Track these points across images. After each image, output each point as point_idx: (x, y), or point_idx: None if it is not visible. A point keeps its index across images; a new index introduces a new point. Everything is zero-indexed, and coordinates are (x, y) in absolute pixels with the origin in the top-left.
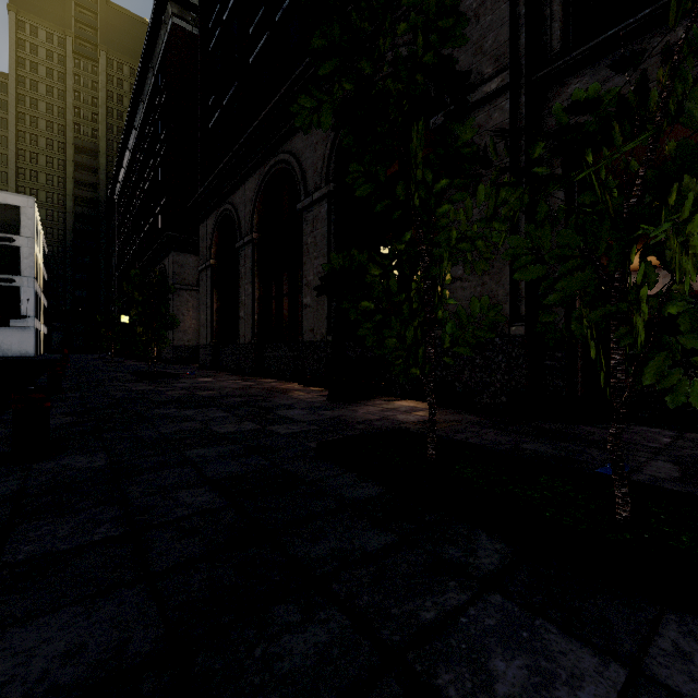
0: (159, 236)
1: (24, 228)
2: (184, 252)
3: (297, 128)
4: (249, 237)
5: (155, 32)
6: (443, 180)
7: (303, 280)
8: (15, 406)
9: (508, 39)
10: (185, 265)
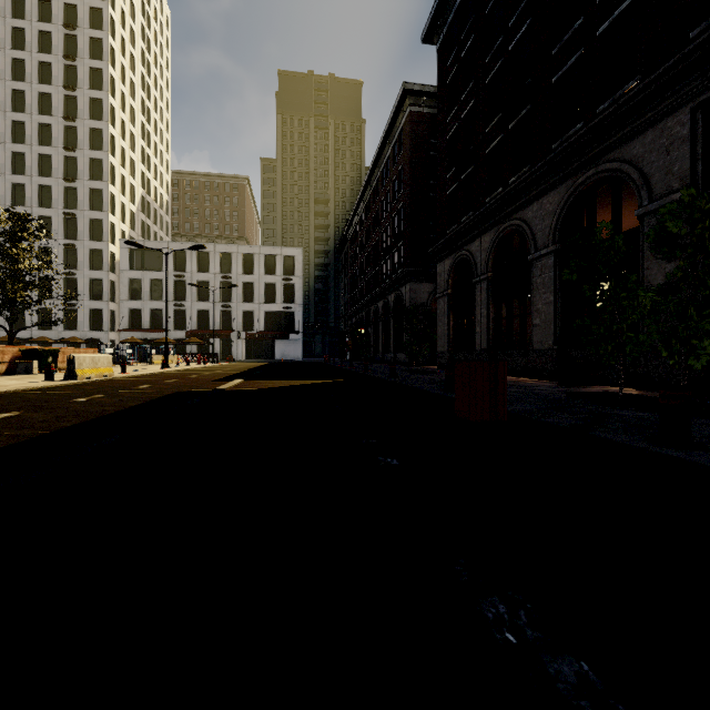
0: (395, 269)
1: (297, 270)
2: (417, 281)
3: (527, 203)
4: (485, 276)
5: (394, 119)
6: (624, 293)
7: (533, 308)
8: (448, 374)
9: (689, 169)
10: (418, 291)
